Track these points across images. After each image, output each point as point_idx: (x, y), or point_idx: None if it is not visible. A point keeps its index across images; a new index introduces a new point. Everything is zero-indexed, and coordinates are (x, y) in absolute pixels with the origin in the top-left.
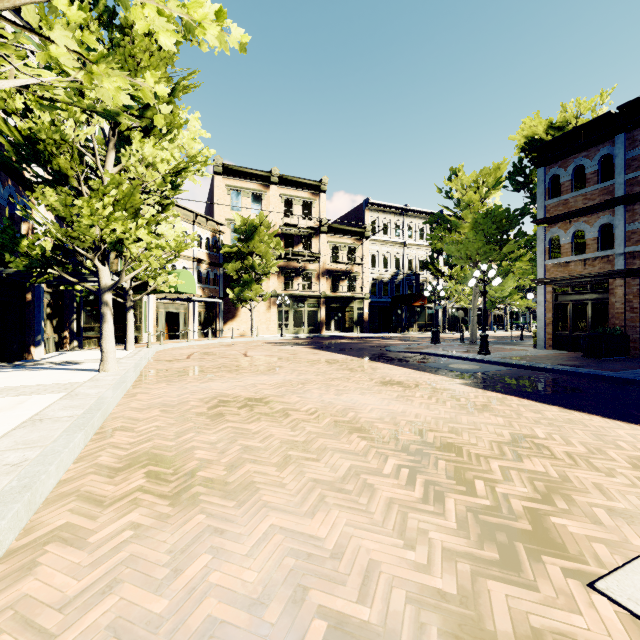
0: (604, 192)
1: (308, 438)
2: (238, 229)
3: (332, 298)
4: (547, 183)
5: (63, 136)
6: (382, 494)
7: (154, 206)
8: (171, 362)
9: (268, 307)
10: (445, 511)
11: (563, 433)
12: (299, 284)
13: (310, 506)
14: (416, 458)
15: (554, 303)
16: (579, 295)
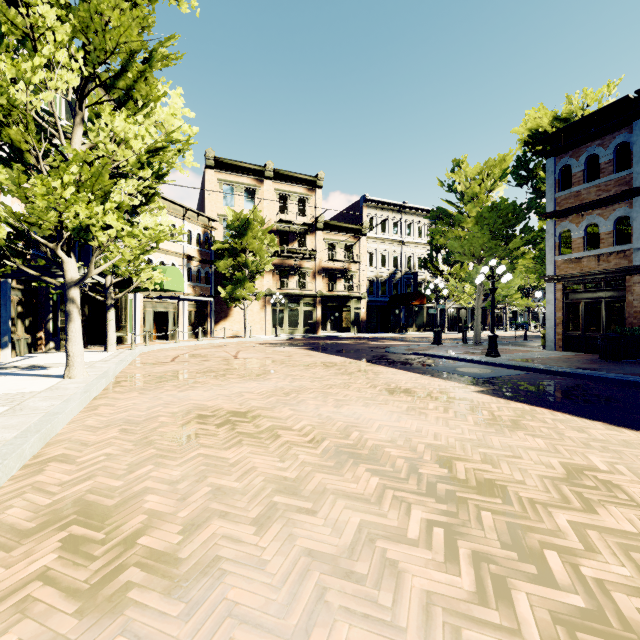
0: (620, 182)
1: (301, 473)
2: (230, 224)
3: (328, 297)
4: (557, 174)
5: (12, 100)
6: (413, 583)
7: (137, 197)
8: (152, 366)
9: (262, 306)
10: (519, 623)
11: (627, 462)
12: (294, 283)
13: (302, 613)
14: (449, 507)
15: (564, 301)
16: (592, 293)
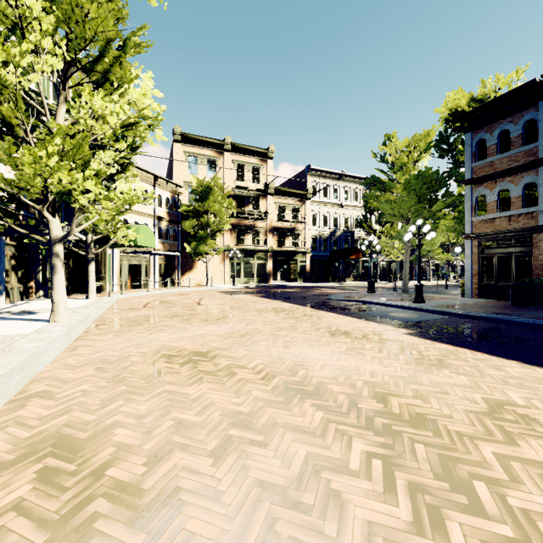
0: (528, 154)
1: (254, 407)
2: (194, 190)
3: (278, 252)
4: (474, 147)
5: (3, 81)
6: (355, 513)
7: (114, 166)
8: (127, 311)
9: (222, 260)
10: None
11: (542, 398)
12: (249, 240)
13: None
14: (386, 440)
15: (480, 256)
16: (504, 248)
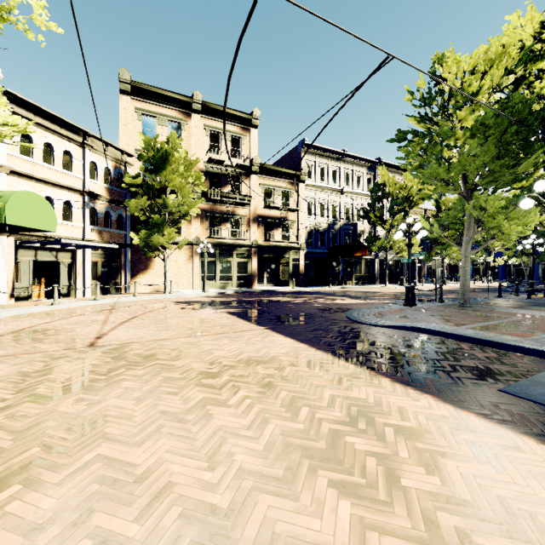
0: None
1: None
2: (143, 155)
3: (265, 247)
4: None
5: None
6: None
7: None
8: None
9: (189, 257)
10: None
11: None
12: (227, 231)
13: None
14: None
15: None
16: None
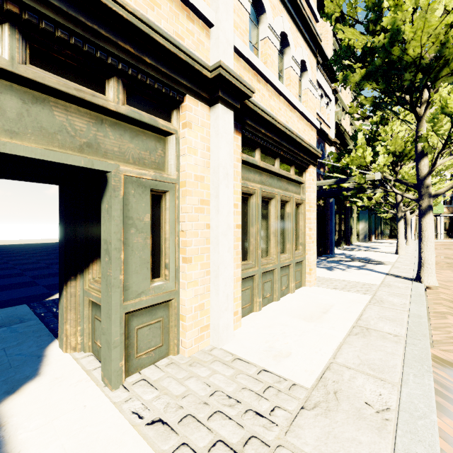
0: None
1: None
2: None
3: None
4: None
5: None
6: None
7: None
8: None
9: None
10: None
11: None
12: None
13: None
14: None
15: None
16: None
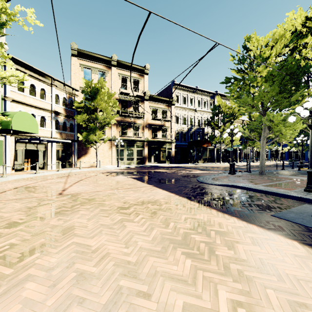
0: None
1: None
2: (84, 90)
3: (152, 142)
4: None
5: None
6: None
7: None
8: None
9: (110, 147)
10: None
11: None
12: (131, 132)
13: None
14: None
15: None
16: None
